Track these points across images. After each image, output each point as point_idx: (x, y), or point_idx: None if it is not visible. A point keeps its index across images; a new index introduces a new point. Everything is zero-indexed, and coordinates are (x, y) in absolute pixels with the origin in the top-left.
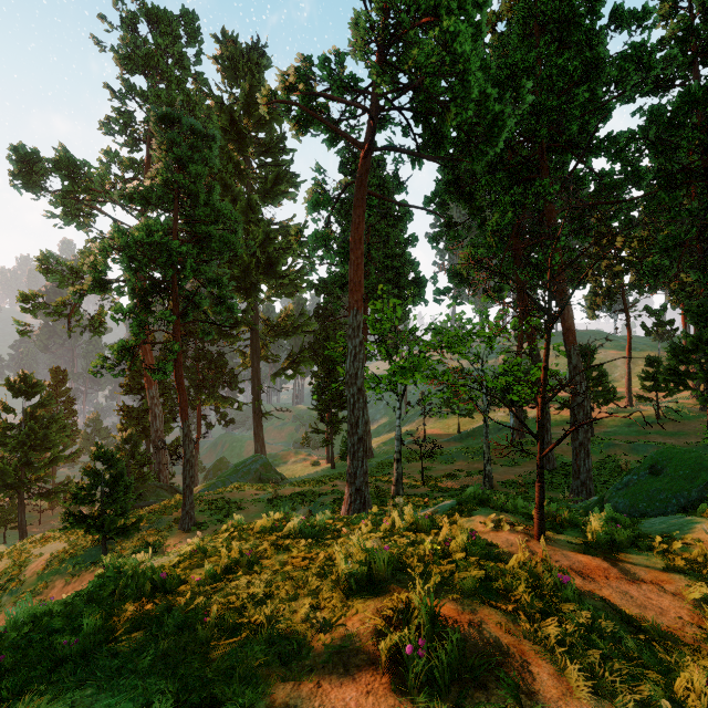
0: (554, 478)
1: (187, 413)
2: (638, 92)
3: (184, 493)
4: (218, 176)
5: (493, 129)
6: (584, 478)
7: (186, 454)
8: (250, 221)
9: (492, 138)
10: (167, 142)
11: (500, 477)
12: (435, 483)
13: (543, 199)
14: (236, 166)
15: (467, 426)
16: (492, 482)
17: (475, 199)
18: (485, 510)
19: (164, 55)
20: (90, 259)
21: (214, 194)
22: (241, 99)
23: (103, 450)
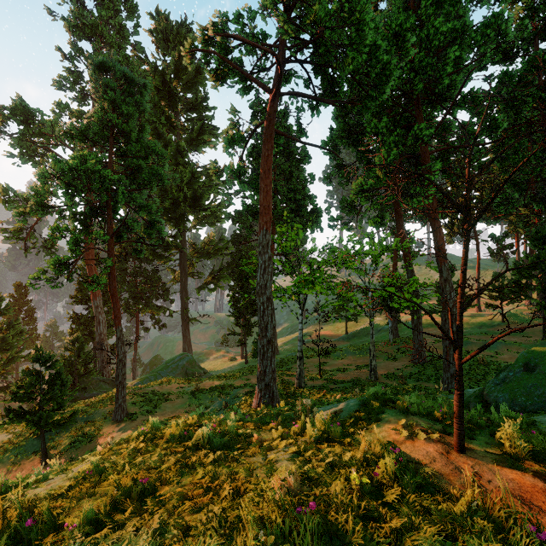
0: (426, 370)
1: (120, 319)
2: (490, 61)
3: (117, 389)
4: (152, 126)
5: (382, 78)
6: (453, 371)
7: (119, 355)
8: (179, 164)
9: (380, 86)
10: (103, 86)
11: (382, 370)
12: (330, 376)
13: (421, 140)
14: (167, 119)
15: (352, 328)
16: (377, 375)
17: (362, 143)
18: (391, 412)
19: (107, 26)
20: (32, 185)
21: (144, 133)
22: (172, 64)
23: (41, 353)
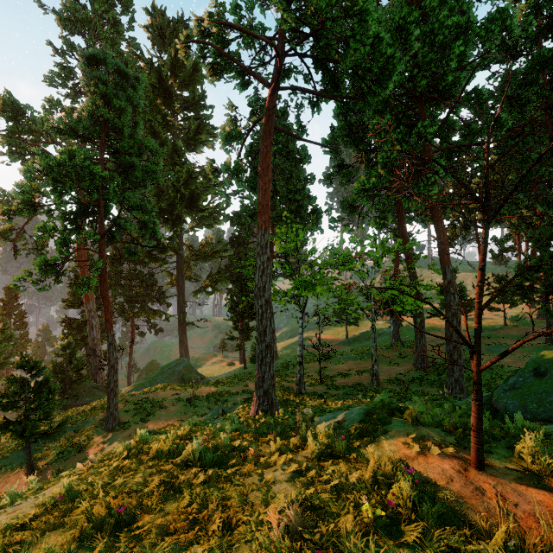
0: (429, 375)
1: (111, 323)
2: (493, 60)
3: (108, 396)
4: (148, 124)
5: (385, 73)
6: (457, 376)
7: (110, 360)
8: (176, 164)
9: (383, 81)
10: (93, 79)
11: (384, 375)
12: (330, 381)
13: (425, 138)
14: (163, 117)
15: (353, 332)
16: (379, 380)
17: (363, 142)
18: (399, 423)
19: (100, 20)
20: (18, 182)
21: (137, 129)
22: (168, 61)
23: (26, 359)
